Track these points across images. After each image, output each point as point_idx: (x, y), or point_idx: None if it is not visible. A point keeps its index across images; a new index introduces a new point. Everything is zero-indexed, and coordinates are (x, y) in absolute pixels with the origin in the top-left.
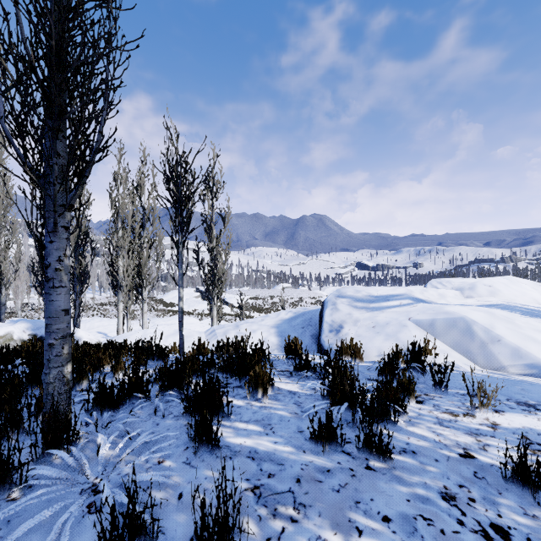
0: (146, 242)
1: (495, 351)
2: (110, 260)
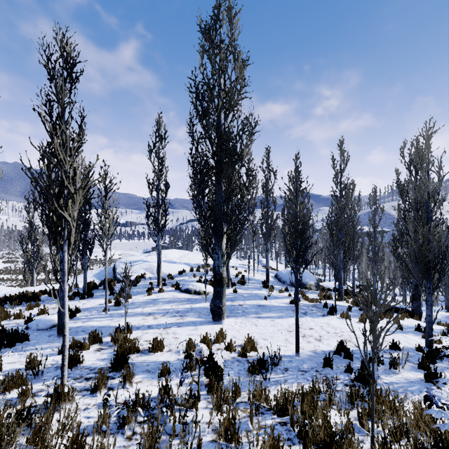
0: None
1: None
2: None
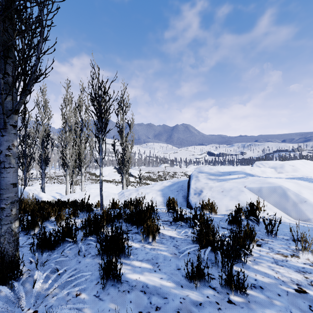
0: (83, 139)
1: (303, 208)
2: (61, 150)
